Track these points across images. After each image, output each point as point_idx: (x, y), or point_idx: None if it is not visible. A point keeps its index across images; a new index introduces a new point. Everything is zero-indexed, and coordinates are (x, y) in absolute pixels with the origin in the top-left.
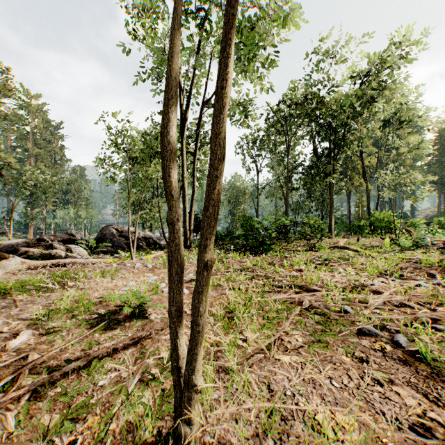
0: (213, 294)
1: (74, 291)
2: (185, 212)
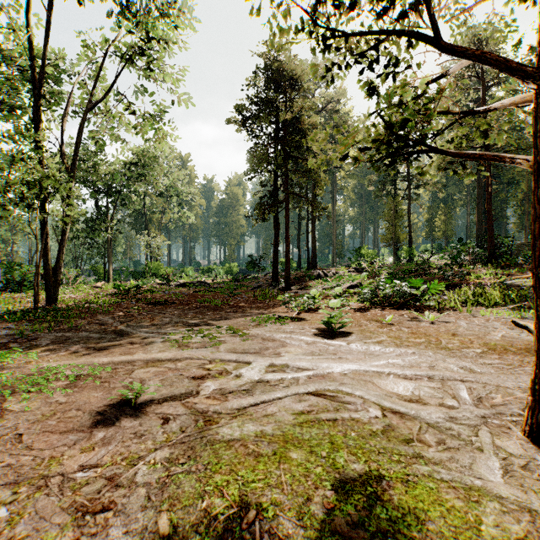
0: None
1: None
2: None
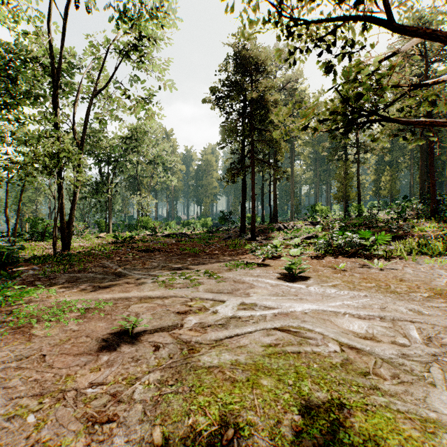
0: None
1: None
2: None
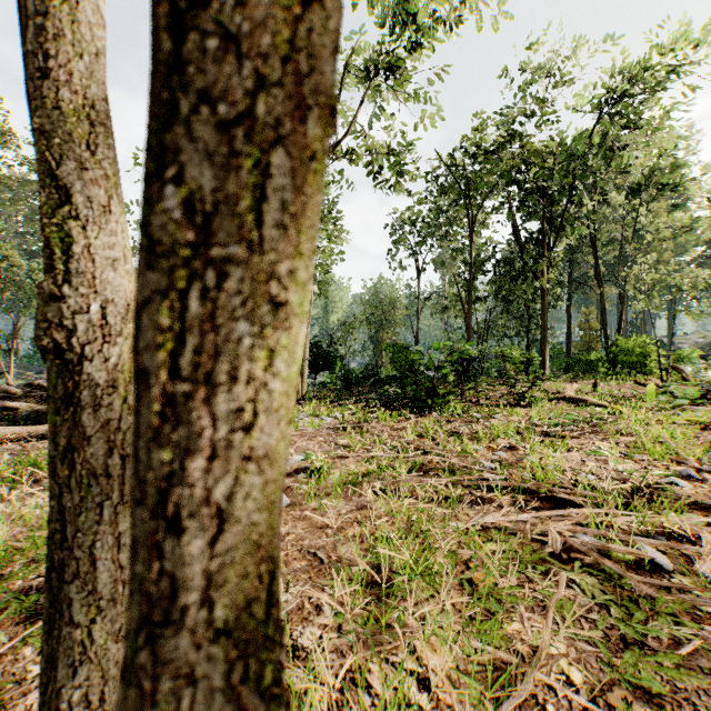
0: (341, 508)
1: (46, 499)
2: None
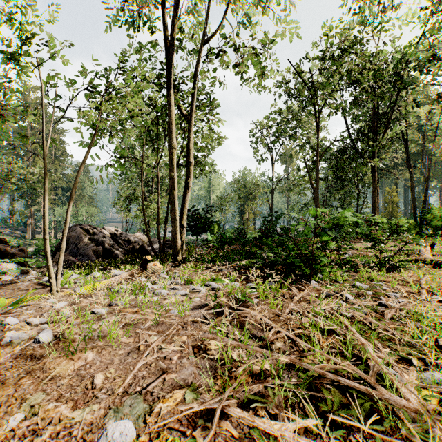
0: None
1: None
2: (174, 204)
